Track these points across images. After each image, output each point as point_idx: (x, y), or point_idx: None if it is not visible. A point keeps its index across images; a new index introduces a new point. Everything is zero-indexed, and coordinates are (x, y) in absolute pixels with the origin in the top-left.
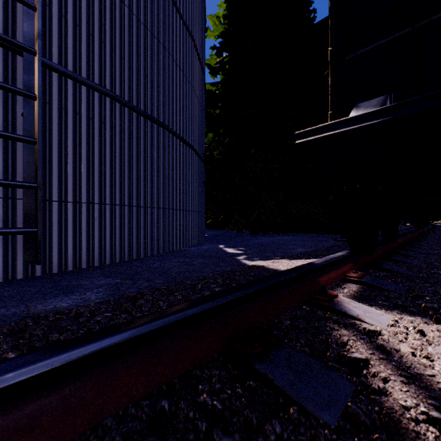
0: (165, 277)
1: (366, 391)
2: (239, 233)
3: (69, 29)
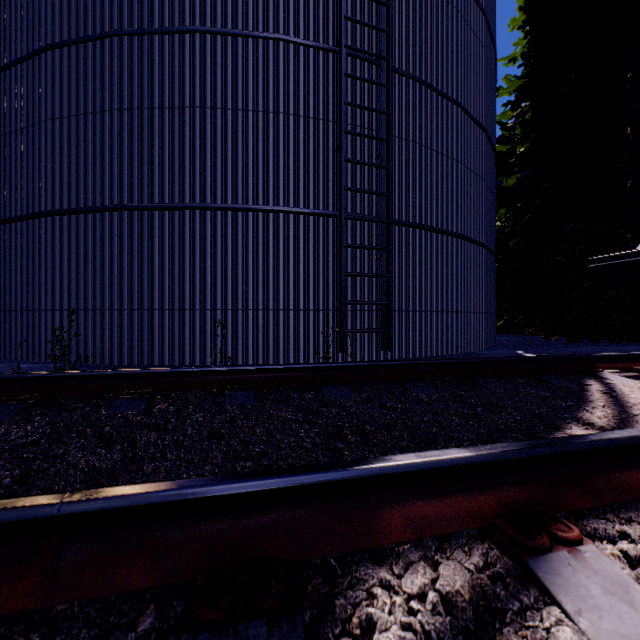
0: None
1: (581, 385)
2: (547, 340)
3: (396, 191)
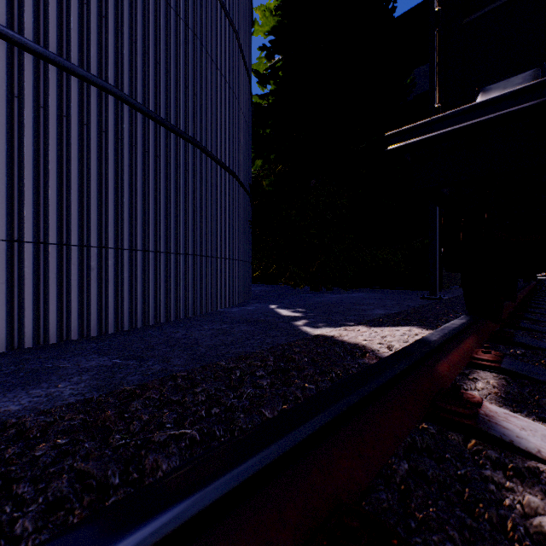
0: (188, 354)
1: None
2: (296, 289)
3: None
